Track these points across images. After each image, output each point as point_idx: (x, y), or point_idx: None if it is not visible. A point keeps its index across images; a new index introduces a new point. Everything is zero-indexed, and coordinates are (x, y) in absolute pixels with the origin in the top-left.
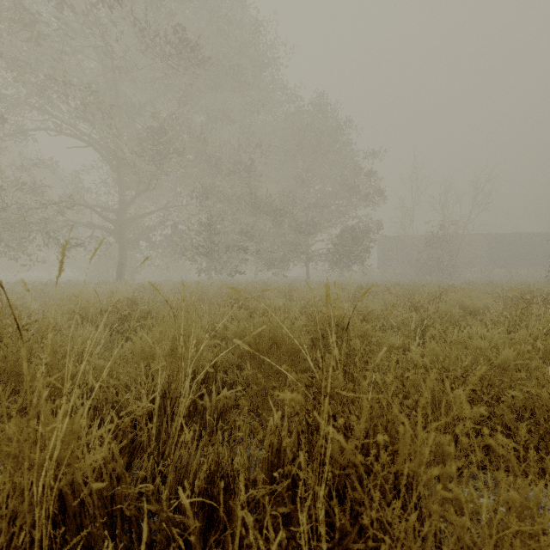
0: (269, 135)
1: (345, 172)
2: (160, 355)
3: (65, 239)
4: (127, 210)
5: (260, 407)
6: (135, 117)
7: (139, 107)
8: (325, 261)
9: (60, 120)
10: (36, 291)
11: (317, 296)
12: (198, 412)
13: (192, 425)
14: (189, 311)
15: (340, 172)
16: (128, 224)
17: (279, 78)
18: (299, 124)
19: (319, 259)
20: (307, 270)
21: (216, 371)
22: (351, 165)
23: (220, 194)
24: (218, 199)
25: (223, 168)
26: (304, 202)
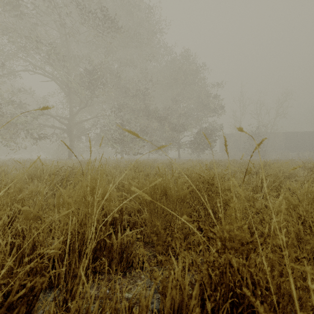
0: (156, 74)
1: (201, 95)
2: (70, 203)
3: (37, 134)
4: (74, 118)
5: (155, 242)
6: (78, 63)
7: (81, 58)
8: (189, 148)
9: (35, 65)
10: (19, 164)
11: (186, 167)
12: (107, 248)
13: (102, 258)
14: (107, 174)
15: (198, 95)
16: (74, 126)
17: (162, 41)
18: (174, 67)
19: (186, 146)
20: (178, 153)
21: (122, 215)
22: (205, 91)
23: (128, 109)
24: (127, 112)
25: (129, 93)
26: (177, 114)
